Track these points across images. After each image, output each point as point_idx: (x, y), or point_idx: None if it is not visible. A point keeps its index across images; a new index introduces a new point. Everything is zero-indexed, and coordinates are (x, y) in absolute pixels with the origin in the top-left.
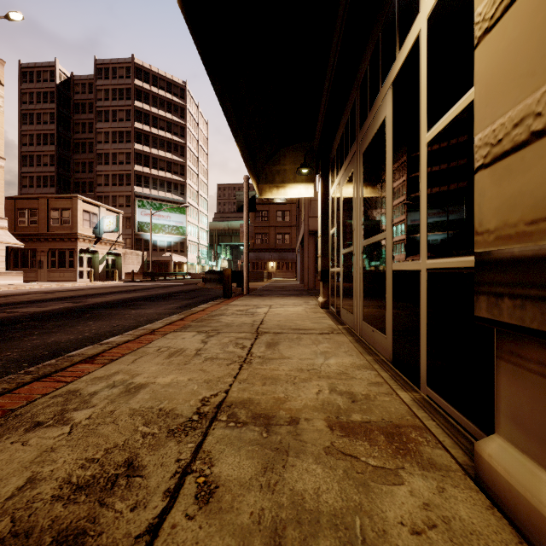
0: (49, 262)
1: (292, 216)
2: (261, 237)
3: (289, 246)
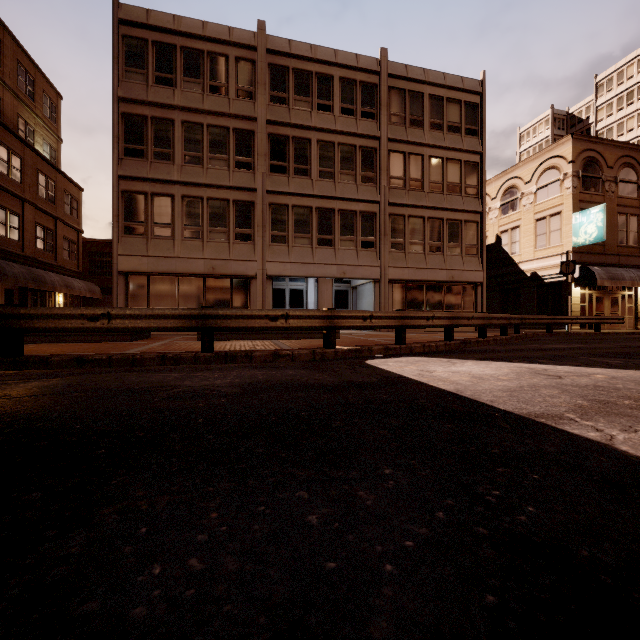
0: None
1: None
2: None
3: None
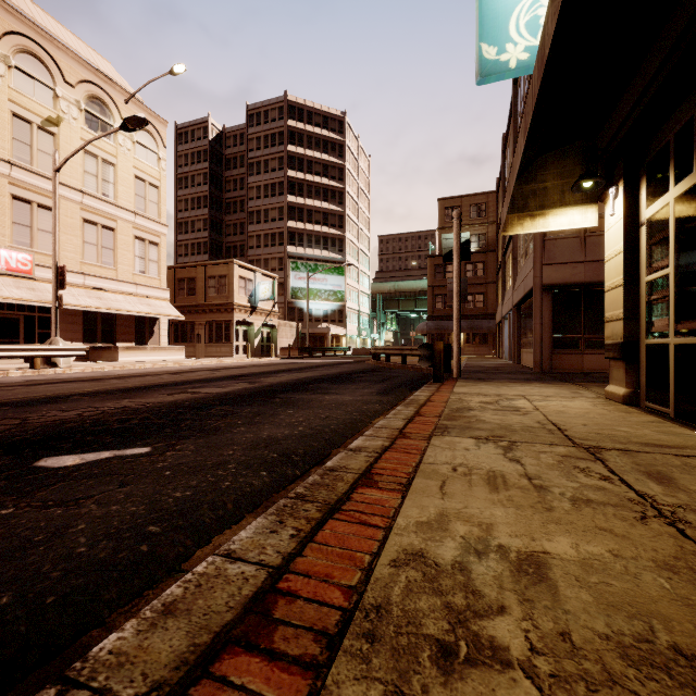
0: (207, 336)
1: (487, 269)
2: (443, 300)
3: (483, 311)
